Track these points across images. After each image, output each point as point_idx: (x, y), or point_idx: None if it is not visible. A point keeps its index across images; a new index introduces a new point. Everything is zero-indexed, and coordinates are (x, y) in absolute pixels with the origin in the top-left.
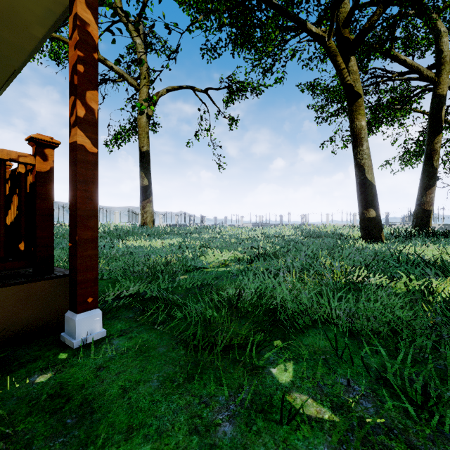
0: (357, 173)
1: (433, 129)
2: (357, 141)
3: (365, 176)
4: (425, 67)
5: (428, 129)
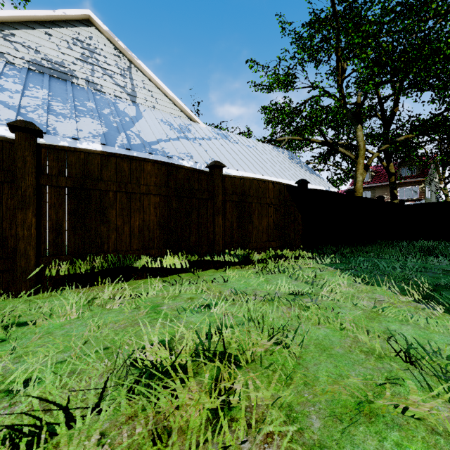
0: None
1: None
2: None
3: None
4: None
5: None
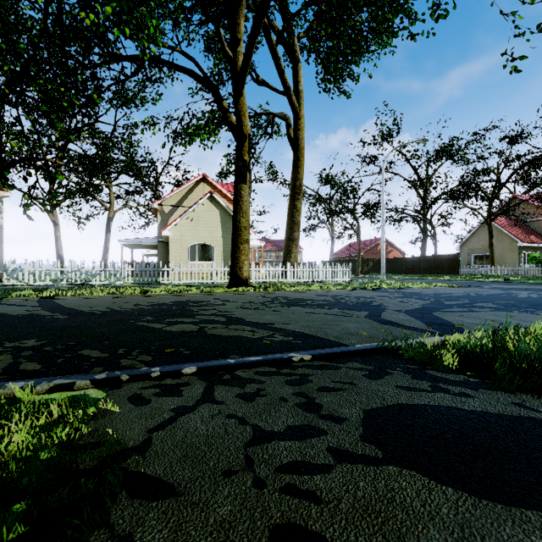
0: (56, 251)
1: (107, 230)
2: (56, 240)
3: (59, 253)
4: (107, 202)
5: (106, 230)
